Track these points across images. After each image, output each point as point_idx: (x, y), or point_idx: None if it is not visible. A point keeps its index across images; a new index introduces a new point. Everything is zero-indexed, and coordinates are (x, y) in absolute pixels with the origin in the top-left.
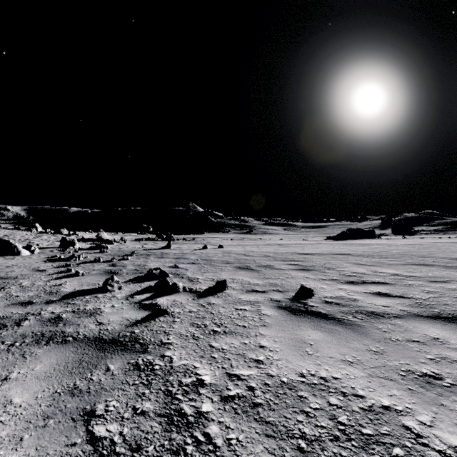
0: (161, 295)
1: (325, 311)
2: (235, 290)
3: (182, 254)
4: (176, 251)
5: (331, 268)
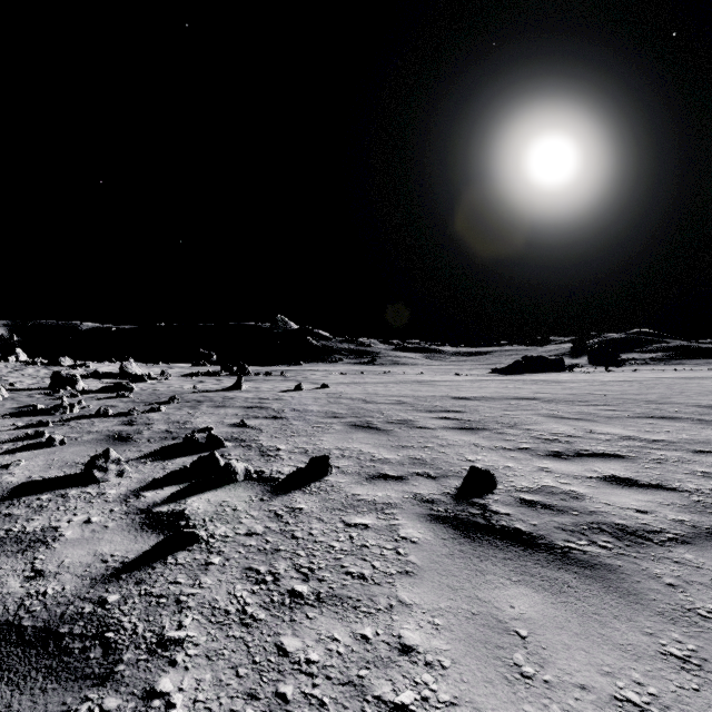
0: (199, 491)
1: (528, 527)
2: (345, 475)
3: (258, 400)
4: (249, 395)
5: (513, 424)
